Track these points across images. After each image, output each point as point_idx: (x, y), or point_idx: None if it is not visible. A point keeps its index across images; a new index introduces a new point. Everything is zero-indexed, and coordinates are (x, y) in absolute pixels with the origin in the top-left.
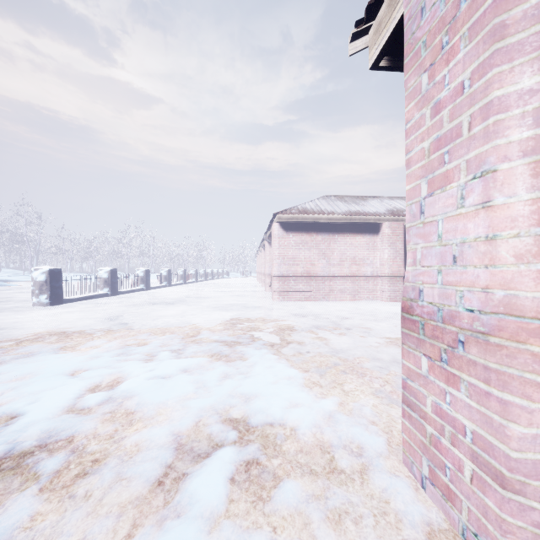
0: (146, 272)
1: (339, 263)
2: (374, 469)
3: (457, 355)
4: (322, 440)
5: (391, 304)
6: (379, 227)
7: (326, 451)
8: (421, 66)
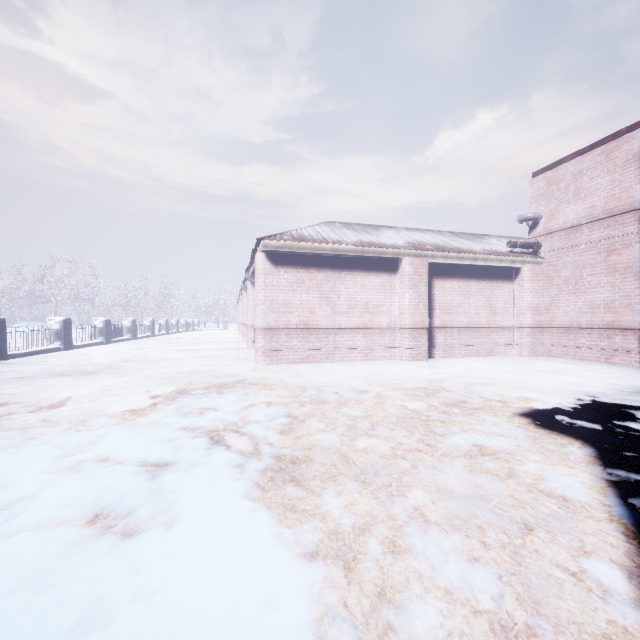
0: (64, 324)
1: (347, 311)
2: None
3: None
4: None
5: (413, 364)
6: (397, 264)
7: None
8: None
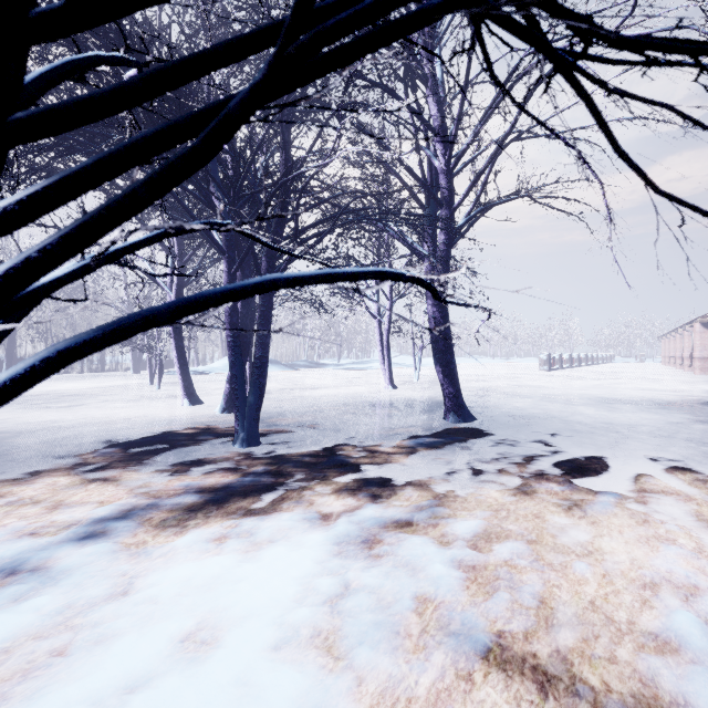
0: (570, 356)
1: None
2: None
3: None
4: None
5: None
6: None
7: None
8: None
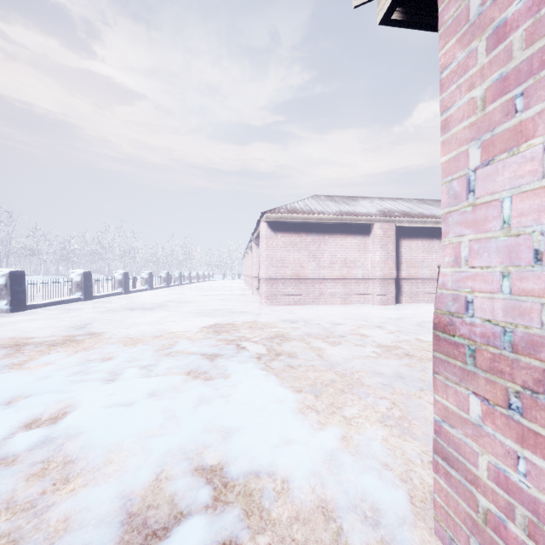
0: (124, 275)
1: (330, 265)
2: None
3: (544, 405)
4: (324, 499)
5: (382, 307)
6: (370, 228)
7: (331, 518)
8: None
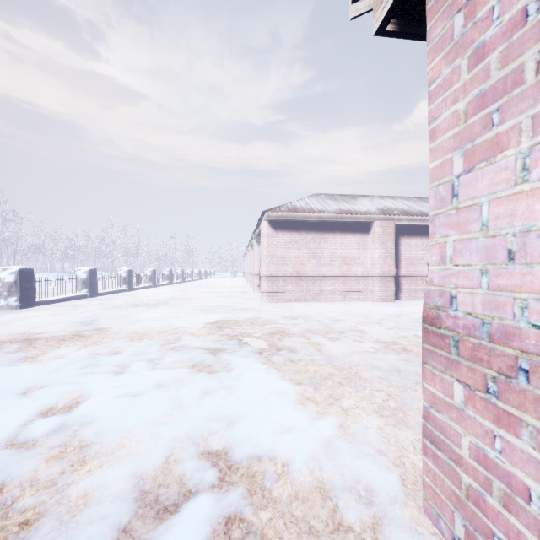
0: (129, 273)
1: (330, 263)
2: (390, 524)
3: (516, 388)
4: (322, 480)
5: (382, 304)
6: (370, 226)
7: (328, 497)
8: (453, 5)
